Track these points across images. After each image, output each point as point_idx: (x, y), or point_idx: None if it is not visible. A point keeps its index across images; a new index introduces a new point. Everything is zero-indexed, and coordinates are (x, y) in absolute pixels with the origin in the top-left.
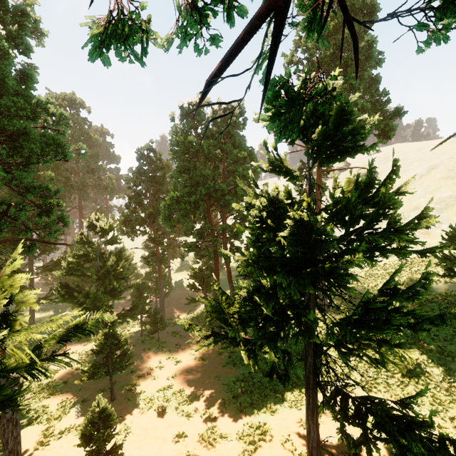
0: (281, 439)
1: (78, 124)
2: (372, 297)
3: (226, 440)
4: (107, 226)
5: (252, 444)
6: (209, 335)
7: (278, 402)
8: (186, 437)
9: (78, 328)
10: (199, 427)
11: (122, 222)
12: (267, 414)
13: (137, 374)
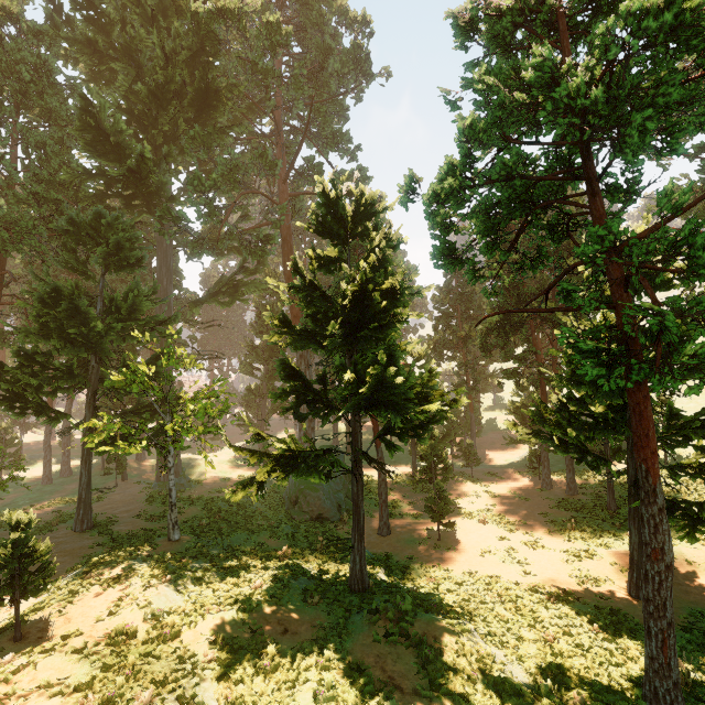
0: (610, 562)
1: None
2: (679, 409)
3: (549, 550)
4: (422, 351)
5: (577, 558)
6: (530, 433)
7: (616, 543)
8: (508, 540)
9: (455, 402)
10: (521, 539)
11: (430, 346)
12: (600, 548)
13: (453, 497)
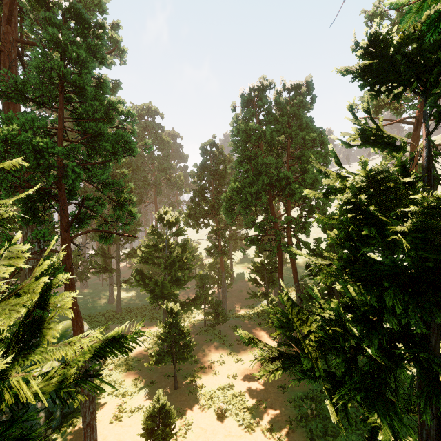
0: None
1: (153, 129)
2: None
3: None
4: (173, 219)
5: None
6: (275, 357)
7: None
8: None
9: (115, 341)
10: None
11: (187, 215)
12: None
13: (199, 365)
